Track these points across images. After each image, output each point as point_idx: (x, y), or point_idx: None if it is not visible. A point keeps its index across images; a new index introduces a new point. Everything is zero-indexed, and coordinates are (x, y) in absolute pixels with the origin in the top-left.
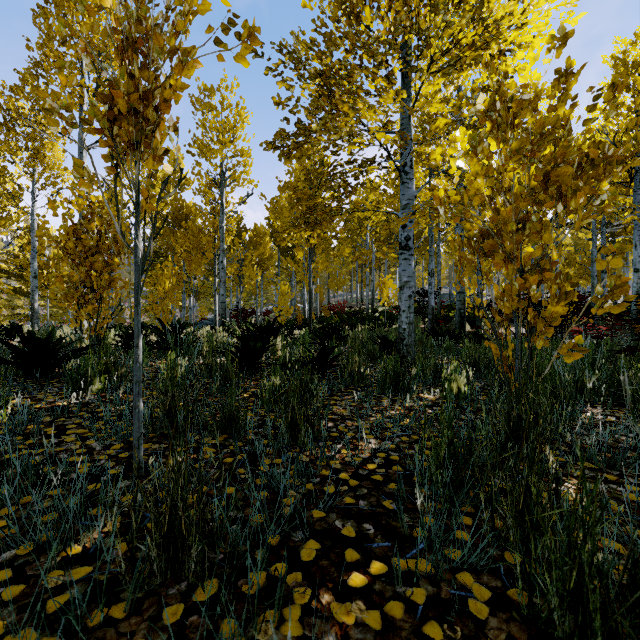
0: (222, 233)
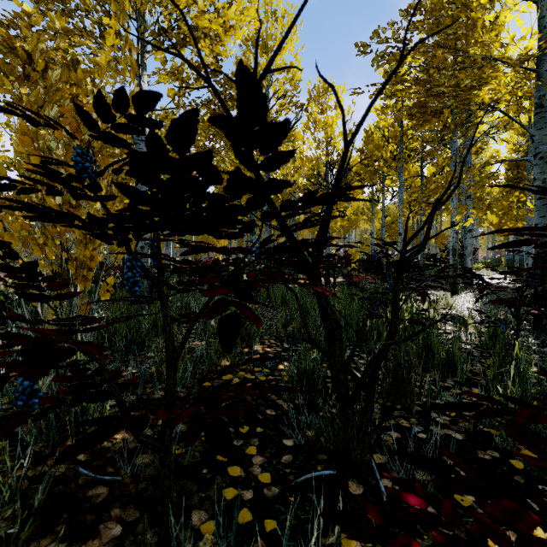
0: None
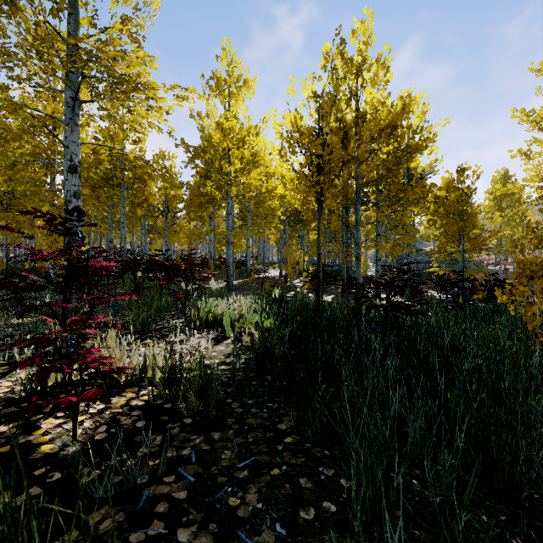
0: None
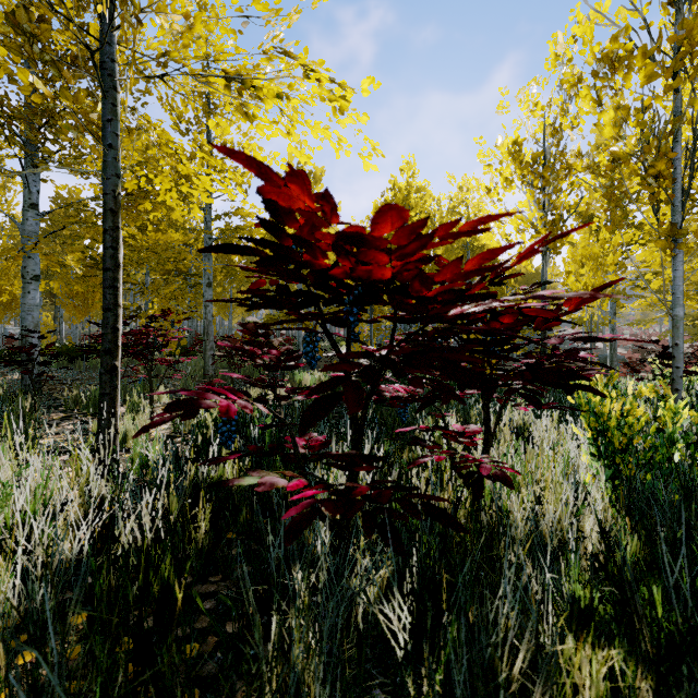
0: None
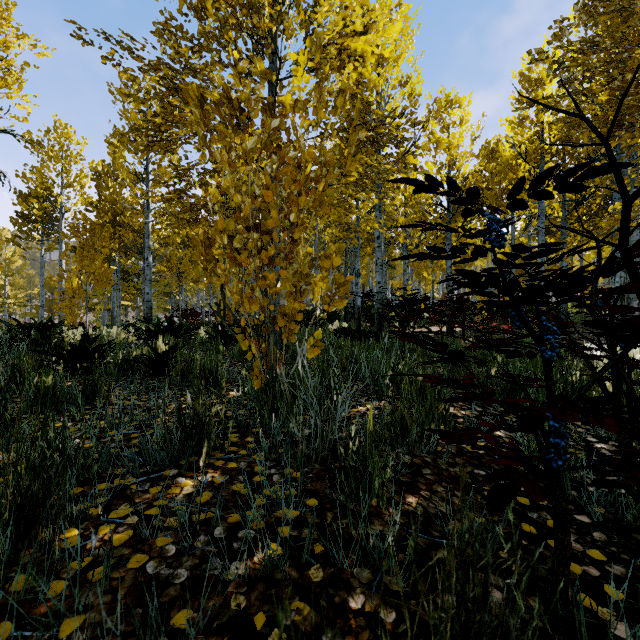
0: (147, 229)
